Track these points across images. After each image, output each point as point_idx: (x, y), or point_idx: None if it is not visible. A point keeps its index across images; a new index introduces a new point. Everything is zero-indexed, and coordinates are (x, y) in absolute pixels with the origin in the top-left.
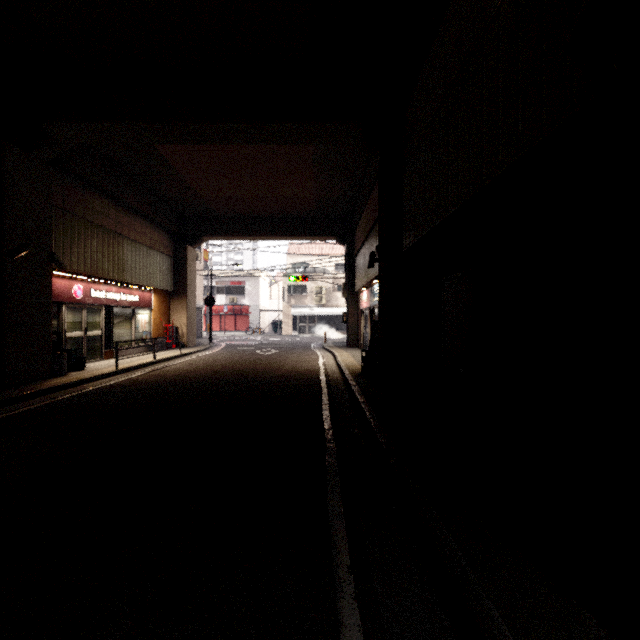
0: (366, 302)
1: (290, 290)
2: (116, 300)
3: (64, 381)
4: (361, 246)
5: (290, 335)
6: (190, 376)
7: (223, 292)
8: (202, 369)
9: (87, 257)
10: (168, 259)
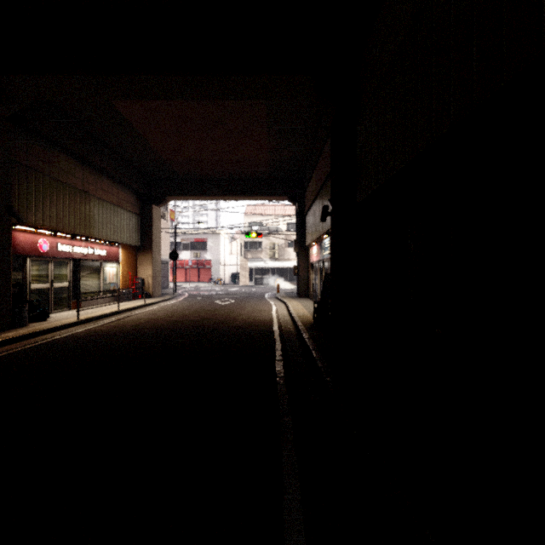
0: (316, 256)
1: (247, 246)
2: (83, 254)
3: (20, 333)
4: (311, 204)
5: (247, 286)
6: (147, 327)
7: (188, 248)
8: (161, 319)
9: (53, 213)
10: (135, 217)
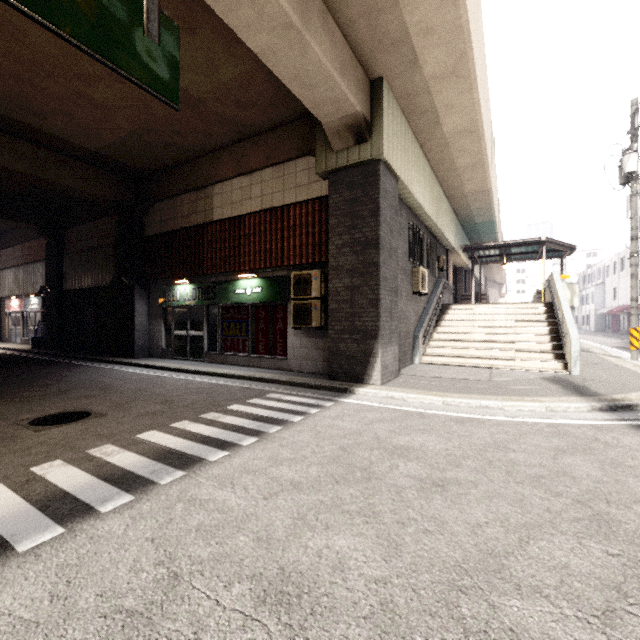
0: (18, 308)
1: None
2: None
3: None
4: (12, 267)
5: None
6: None
7: None
8: None
9: None
10: None
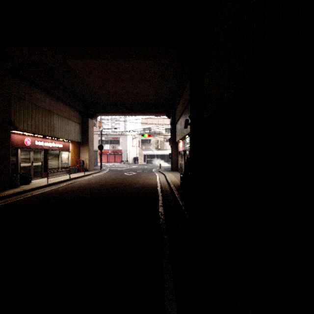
0: (182, 147)
1: (142, 142)
2: (50, 146)
3: (15, 191)
4: (179, 118)
5: (142, 164)
6: (86, 187)
7: (108, 143)
8: (94, 183)
9: (33, 123)
10: (78, 125)
